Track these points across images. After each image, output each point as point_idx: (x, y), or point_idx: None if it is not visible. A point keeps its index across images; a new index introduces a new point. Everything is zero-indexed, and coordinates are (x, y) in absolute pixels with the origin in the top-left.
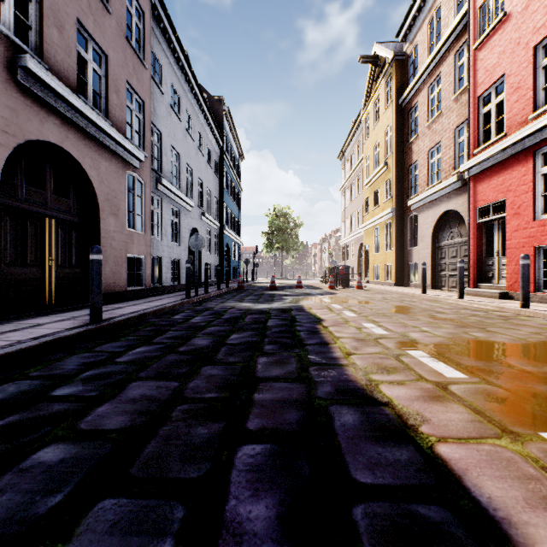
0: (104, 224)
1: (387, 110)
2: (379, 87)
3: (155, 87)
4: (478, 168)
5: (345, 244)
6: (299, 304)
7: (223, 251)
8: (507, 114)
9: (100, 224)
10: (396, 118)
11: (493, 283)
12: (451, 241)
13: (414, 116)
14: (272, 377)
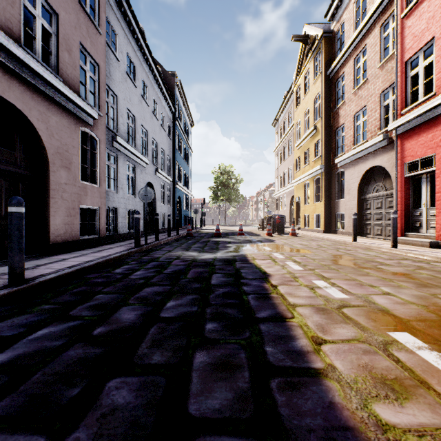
0: (54, 176)
1: (316, 81)
2: (309, 62)
3: (111, 54)
4: (406, 127)
5: (278, 196)
6: (242, 253)
7: (175, 203)
8: (437, 75)
9: (49, 176)
10: (324, 87)
11: (421, 232)
12: (376, 194)
13: (341, 85)
14: (212, 414)
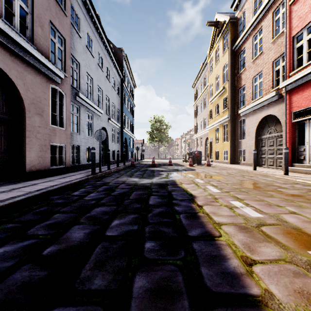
0: (30, 121)
1: (224, 54)
2: (219, 40)
3: (75, 32)
4: (293, 85)
5: (196, 138)
6: (172, 179)
7: (123, 142)
8: None
9: (26, 121)
10: (230, 58)
11: (304, 163)
12: (269, 135)
13: (243, 56)
14: None
